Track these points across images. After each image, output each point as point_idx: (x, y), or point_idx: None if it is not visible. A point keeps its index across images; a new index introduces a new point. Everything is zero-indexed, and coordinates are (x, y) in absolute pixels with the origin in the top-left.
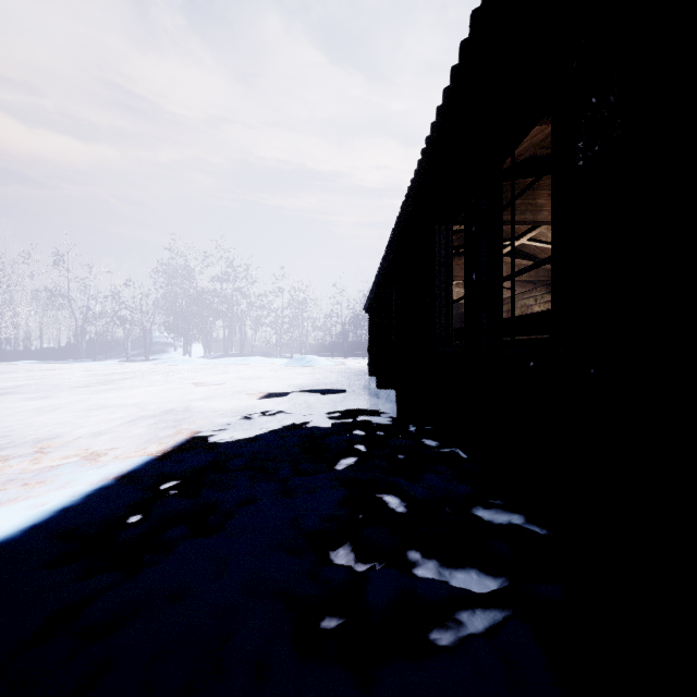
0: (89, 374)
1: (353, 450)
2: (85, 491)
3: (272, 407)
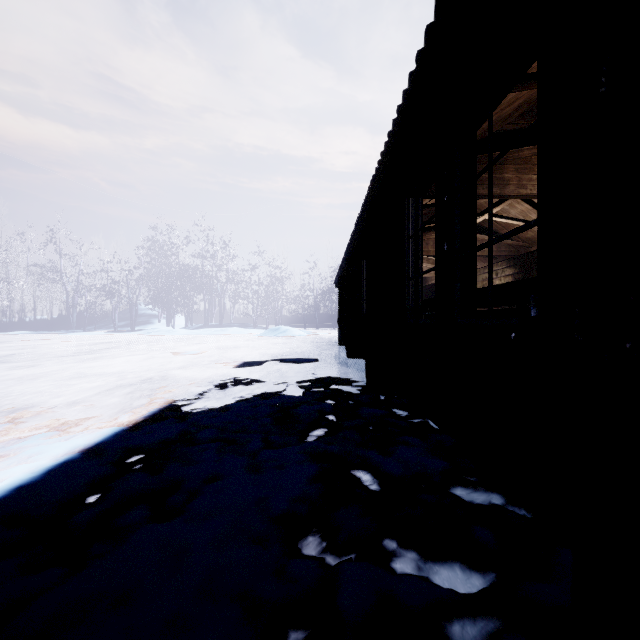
0: (77, 343)
1: (324, 420)
2: (46, 467)
3: (246, 376)
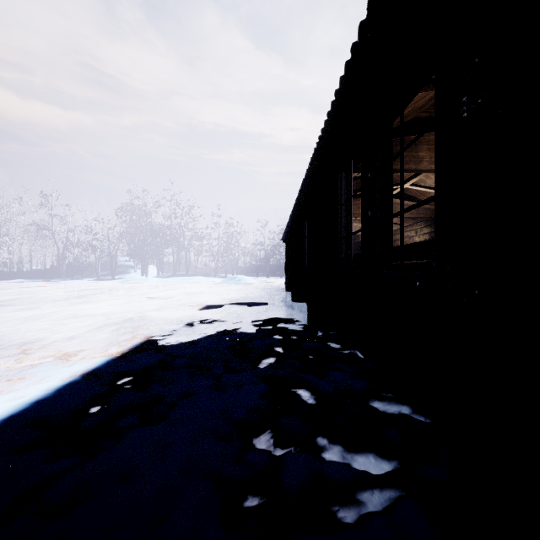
0: (68, 290)
1: (273, 351)
2: (56, 386)
3: (209, 317)
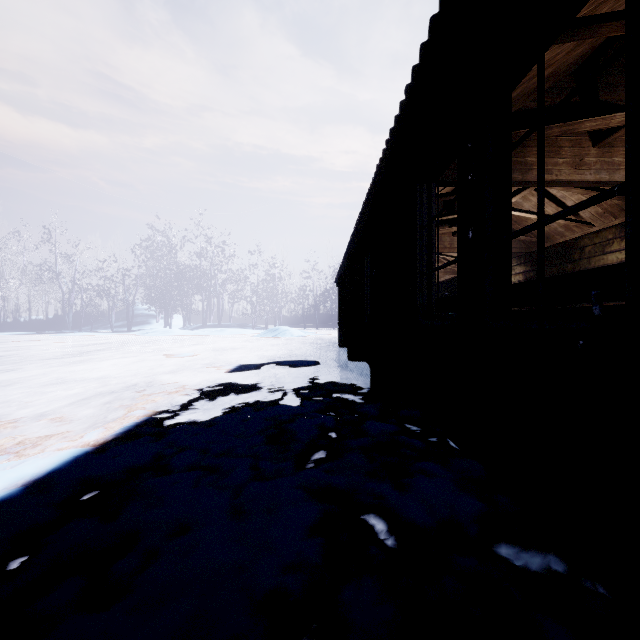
0: (69, 344)
1: (325, 439)
2: None
3: (240, 382)
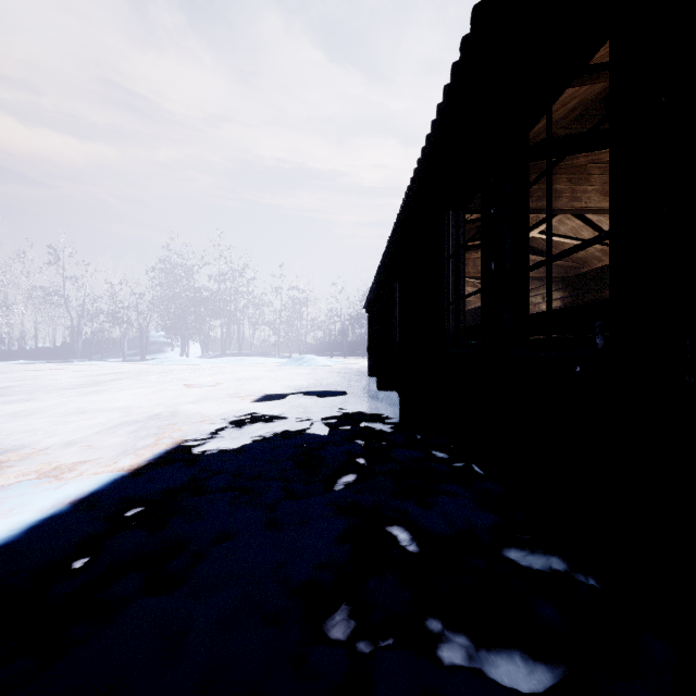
0: (81, 374)
1: (353, 464)
2: (28, 523)
3: (266, 412)
